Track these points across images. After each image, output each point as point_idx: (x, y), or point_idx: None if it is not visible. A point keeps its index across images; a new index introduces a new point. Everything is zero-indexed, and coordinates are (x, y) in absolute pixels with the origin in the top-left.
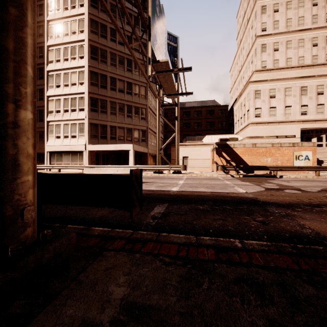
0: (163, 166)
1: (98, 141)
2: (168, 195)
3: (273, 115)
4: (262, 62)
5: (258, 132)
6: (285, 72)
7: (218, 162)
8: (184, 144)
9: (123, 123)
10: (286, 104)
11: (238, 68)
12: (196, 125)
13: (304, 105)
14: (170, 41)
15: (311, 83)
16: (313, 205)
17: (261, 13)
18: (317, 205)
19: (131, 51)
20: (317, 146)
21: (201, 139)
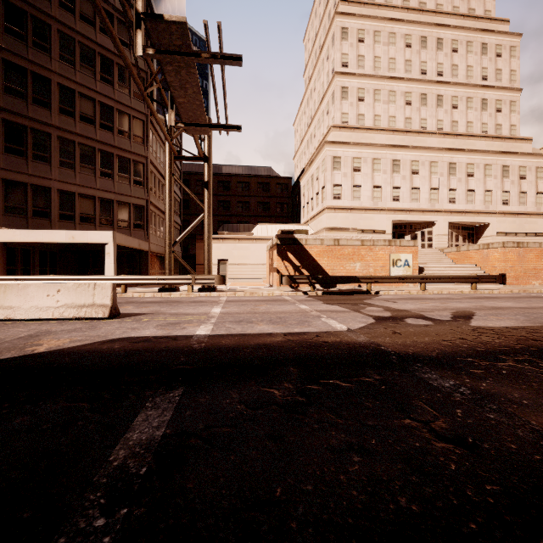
0: (179, 277)
1: (26, 221)
2: (185, 352)
3: (358, 197)
4: (343, 114)
5: (338, 223)
6: (373, 136)
7: (281, 269)
8: (221, 238)
9: (93, 189)
10: (374, 183)
11: (307, 121)
12: (241, 206)
13: (397, 187)
14: (195, 46)
15: (405, 156)
16: (483, 354)
17: (342, 37)
18: (491, 355)
19: (93, 0)
20: None
21: (249, 229)
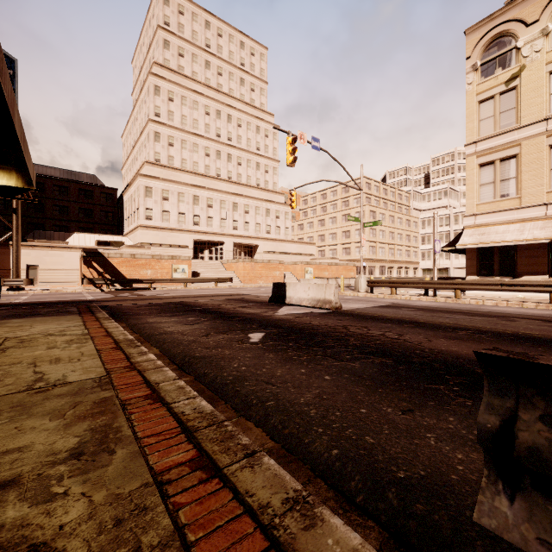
0: None
1: None
2: (10, 304)
3: (167, 220)
4: (156, 153)
5: (150, 238)
6: (180, 175)
7: (87, 274)
8: (31, 245)
9: None
10: (180, 210)
11: (132, 142)
12: (58, 210)
13: (197, 215)
14: None
15: (203, 193)
16: (127, 300)
17: (155, 93)
18: (129, 300)
19: None
20: (209, 259)
21: (65, 237)
